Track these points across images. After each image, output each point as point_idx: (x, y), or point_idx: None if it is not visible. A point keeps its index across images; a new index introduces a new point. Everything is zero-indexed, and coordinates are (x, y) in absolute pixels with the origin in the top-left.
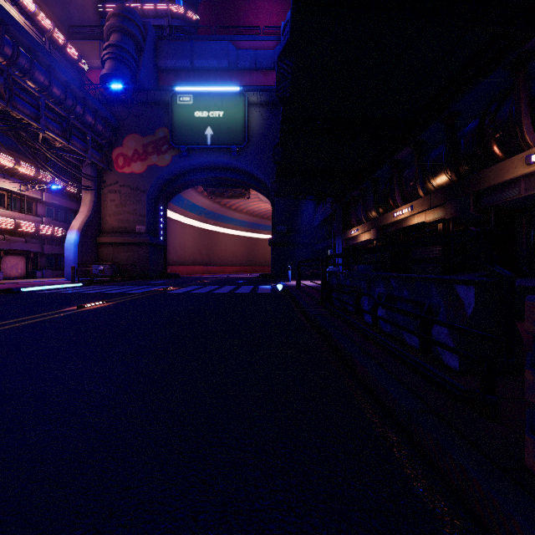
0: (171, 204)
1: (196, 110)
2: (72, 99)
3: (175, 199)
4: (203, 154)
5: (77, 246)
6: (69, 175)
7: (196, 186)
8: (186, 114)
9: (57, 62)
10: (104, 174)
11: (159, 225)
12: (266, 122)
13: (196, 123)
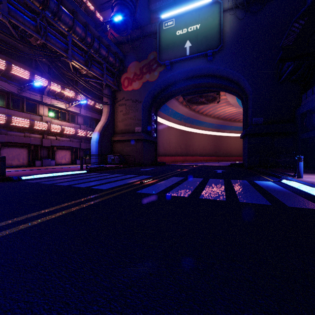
0: (160, 112)
1: (177, 30)
2: (90, 36)
3: (162, 108)
4: (183, 65)
5: (97, 142)
6: (98, 99)
7: (178, 97)
8: (170, 36)
9: (78, 7)
10: (116, 93)
11: (151, 126)
12: (240, 22)
13: (177, 40)
